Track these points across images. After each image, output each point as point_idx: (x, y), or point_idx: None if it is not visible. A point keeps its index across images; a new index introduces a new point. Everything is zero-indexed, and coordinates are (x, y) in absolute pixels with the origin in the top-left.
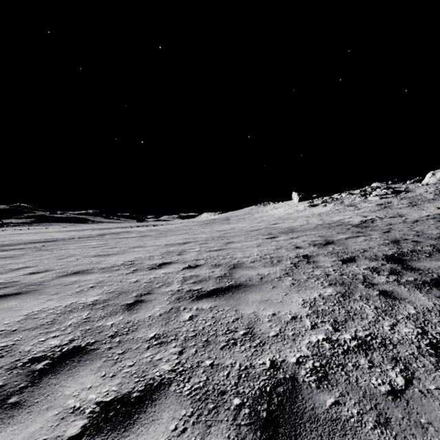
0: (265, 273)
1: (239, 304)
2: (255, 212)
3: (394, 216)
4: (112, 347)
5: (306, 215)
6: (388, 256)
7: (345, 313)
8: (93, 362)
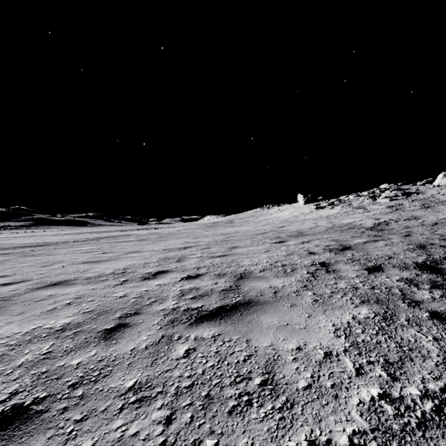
0: (278, 285)
1: (251, 332)
2: (259, 214)
3: (409, 218)
4: (68, 407)
5: (314, 218)
6: (420, 264)
7: (396, 347)
8: (31, 440)
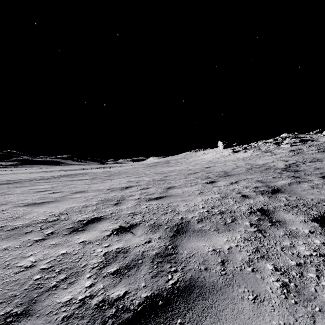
0: (223, 247)
1: None
2: (189, 156)
3: (313, 160)
4: None
5: (232, 159)
6: None
7: None
8: None
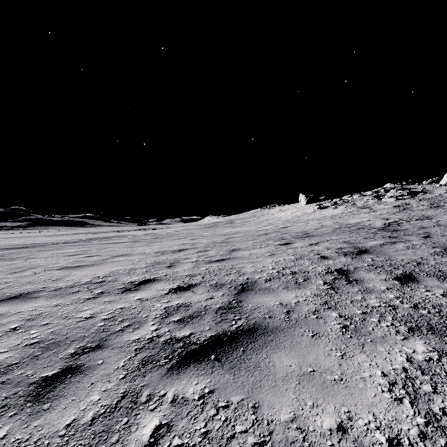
0: (290, 301)
1: (259, 386)
2: (260, 214)
3: (421, 218)
4: None
5: (317, 218)
6: None
7: None
8: None
